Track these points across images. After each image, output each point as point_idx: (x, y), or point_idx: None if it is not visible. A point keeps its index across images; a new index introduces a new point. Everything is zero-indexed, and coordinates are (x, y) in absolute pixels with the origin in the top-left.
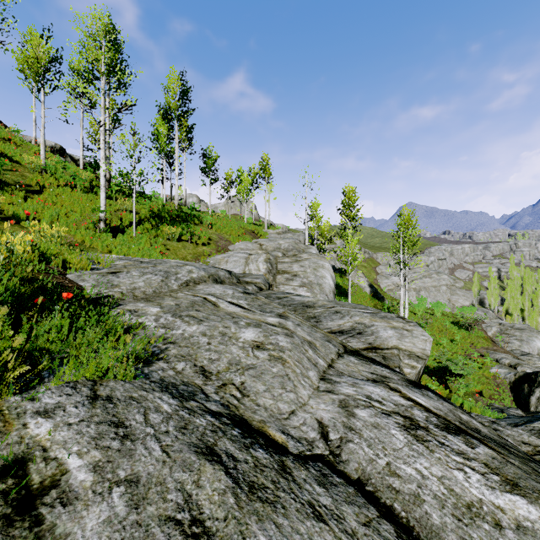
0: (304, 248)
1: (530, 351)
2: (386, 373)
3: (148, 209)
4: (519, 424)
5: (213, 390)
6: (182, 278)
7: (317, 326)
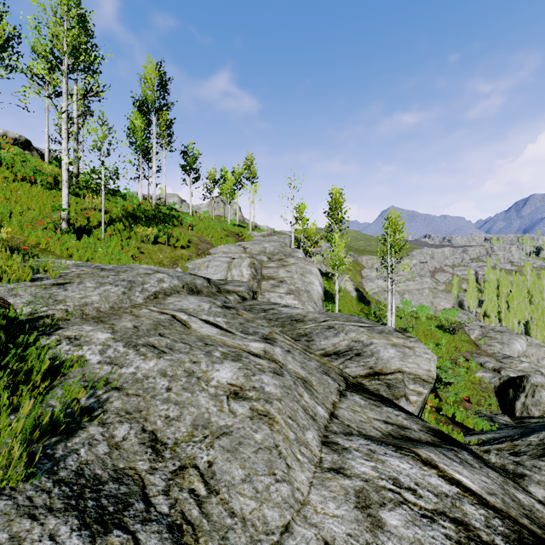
0: (290, 252)
1: (511, 354)
2: (403, 419)
3: (121, 208)
4: (515, 438)
5: (163, 483)
6: (150, 289)
7: (309, 347)
